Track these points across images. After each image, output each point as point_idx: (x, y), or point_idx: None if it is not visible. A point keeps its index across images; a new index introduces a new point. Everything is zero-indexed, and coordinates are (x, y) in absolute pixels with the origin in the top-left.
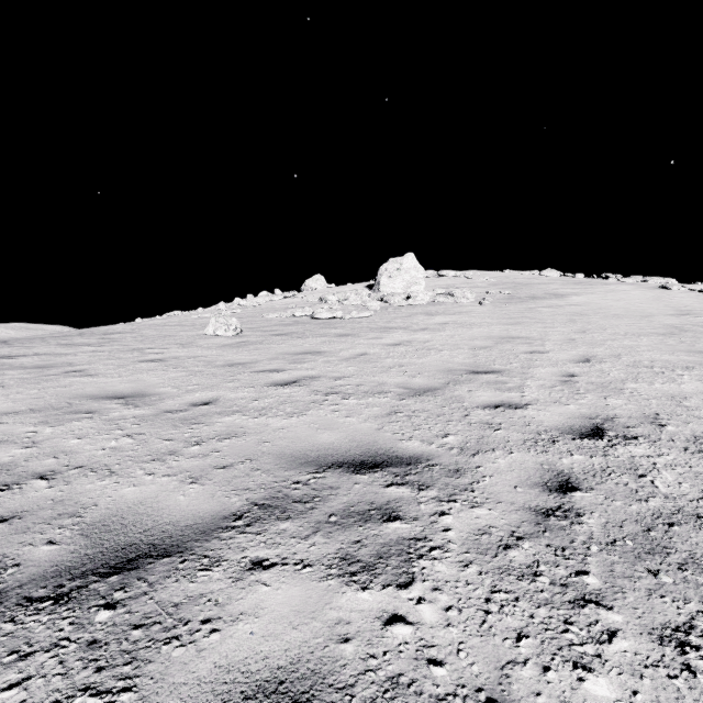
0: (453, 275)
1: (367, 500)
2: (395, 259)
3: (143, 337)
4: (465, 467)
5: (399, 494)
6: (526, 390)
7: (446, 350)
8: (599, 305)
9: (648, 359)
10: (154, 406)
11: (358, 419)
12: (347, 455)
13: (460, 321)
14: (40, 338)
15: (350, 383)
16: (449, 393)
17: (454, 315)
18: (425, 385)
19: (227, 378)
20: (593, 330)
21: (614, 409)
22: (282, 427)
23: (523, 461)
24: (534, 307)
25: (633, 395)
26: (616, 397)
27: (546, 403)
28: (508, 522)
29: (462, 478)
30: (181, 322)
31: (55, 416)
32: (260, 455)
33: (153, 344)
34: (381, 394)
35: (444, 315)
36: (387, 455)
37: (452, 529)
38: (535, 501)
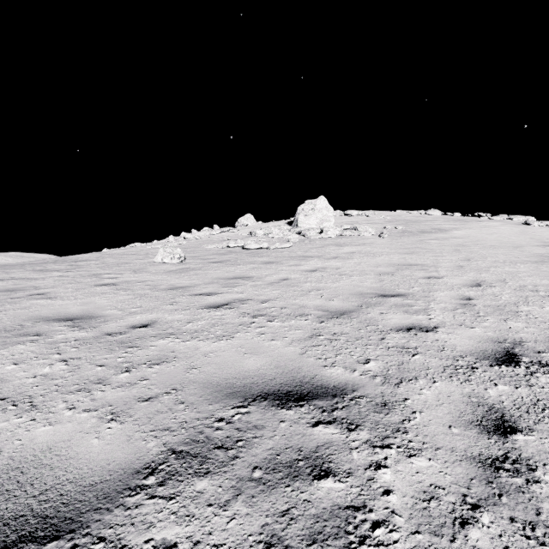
0: (356, 214)
1: (294, 445)
2: (310, 201)
3: (104, 264)
4: (392, 400)
5: (328, 437)
6: (432, 313)
7: (355, 276)
8: (476, 238)
9: (531, 284)
10: (97, 329)
11: (282, 342)
12: (272, 384)
13: (365, 251)
14: (21, 265)
15: (275, 306)
16: (363, 316)
17: (359, 246)
18: (341, 307)
19: (168, 301)
20: (476, 258)
21: (518, 332)
22: (211, 351)
23: (449, 393)
24: (424, 239)
25: (529, 318)
26: (515, 319)
27: (453, 326)
28: (454, 479)
29: (392, 414)
30: (137, 251)
31: (3, 339)
32: (187, 384)
33: (110, 270)
34: (302, 317)
35: (351, 246)
36: (311, 384)
37: (393, 492)
38: (476, 447)
